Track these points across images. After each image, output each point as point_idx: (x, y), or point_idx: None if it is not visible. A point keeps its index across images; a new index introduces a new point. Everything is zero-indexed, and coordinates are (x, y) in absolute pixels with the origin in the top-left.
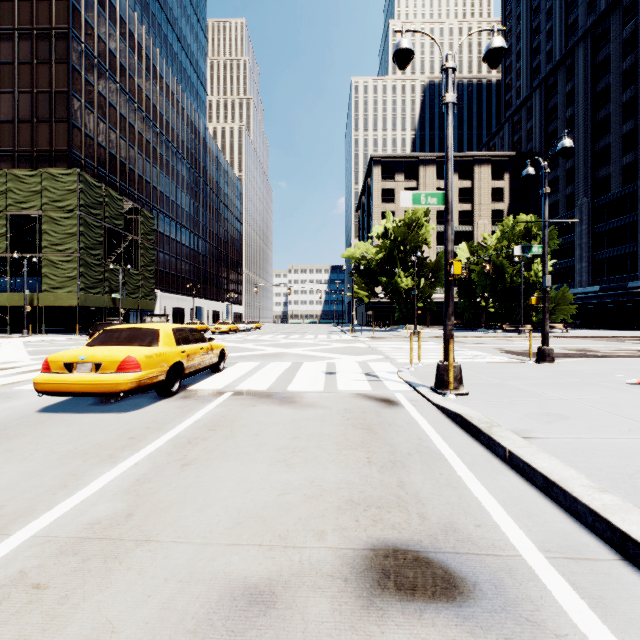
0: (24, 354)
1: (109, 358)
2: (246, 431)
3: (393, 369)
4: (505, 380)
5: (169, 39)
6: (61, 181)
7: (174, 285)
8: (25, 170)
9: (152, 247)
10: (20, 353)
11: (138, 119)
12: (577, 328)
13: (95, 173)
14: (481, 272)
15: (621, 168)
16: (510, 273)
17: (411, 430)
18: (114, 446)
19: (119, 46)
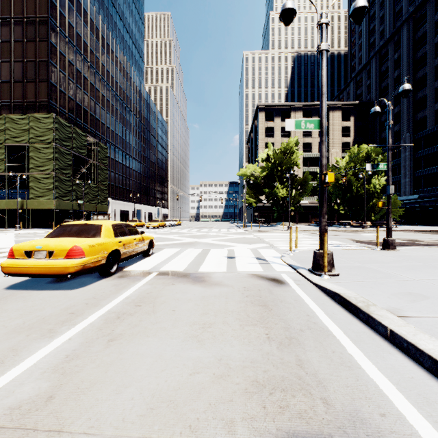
0: (12, 243)
1: (59, 247)
2: (165, 307)
3: (277, 254)
4: (364, 263)
5: (118, 25)
6: (42, 122)
7: (121, 195)
8: (18, 115)
9: (106, 168)
10: (9, 242)
11: (96, 80)
12: (402, 224)
13: (66, 117)
14: (335, 185)
15: (434, 112)
16: (356, 186)
17: (299, 307)
18: (56, 321)
19: (83, 29)
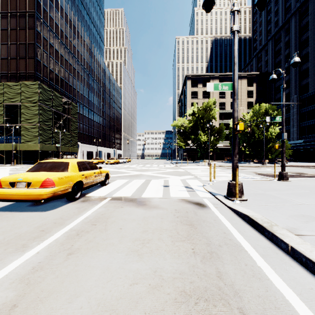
0: (7, 175)
1: (36, 179)
2: (114, 226)
3: (200, 184)
4: (265, 191)
5: (85, 18)
6: (30, 88)
7: (88, 140)
8: (13, 82)
9: (76, 121)
10: (5, 174)
11: (69, 57)
12: (291, 161)
13: (48, 84)
14: (242, 133)
15: (314, 79)
16: (257, 133)
17: (217, 226)
18: (29, 237)
19: (60, 21)
